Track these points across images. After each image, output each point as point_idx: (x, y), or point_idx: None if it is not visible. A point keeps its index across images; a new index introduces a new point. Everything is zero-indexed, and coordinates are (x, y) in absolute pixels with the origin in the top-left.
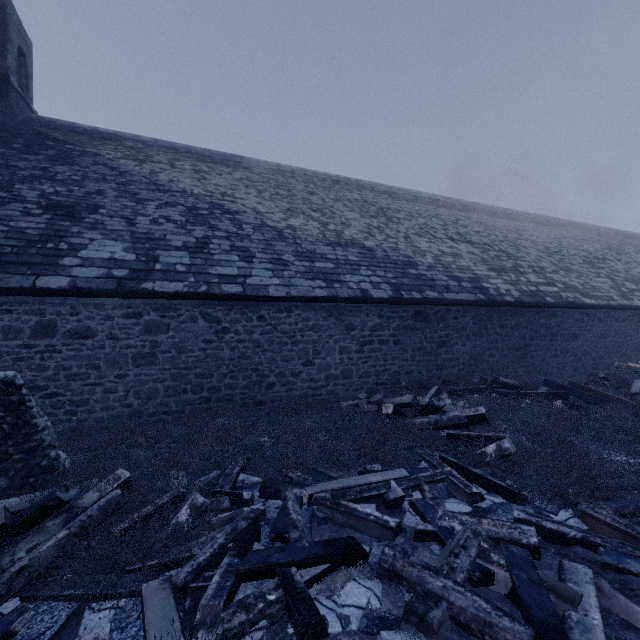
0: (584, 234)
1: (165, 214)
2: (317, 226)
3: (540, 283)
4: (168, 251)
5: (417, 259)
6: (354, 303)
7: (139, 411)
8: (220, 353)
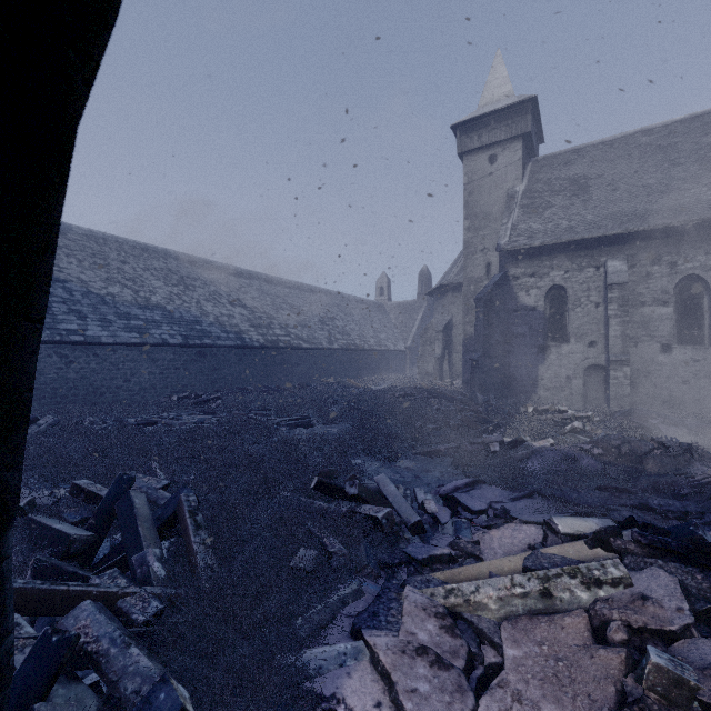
0: (332, 300)
1: None
2: (131, 293)
3: (281, 335)
4: None
5: (203, 319)
6: (158, 346)
7: None
8: (68, 375)
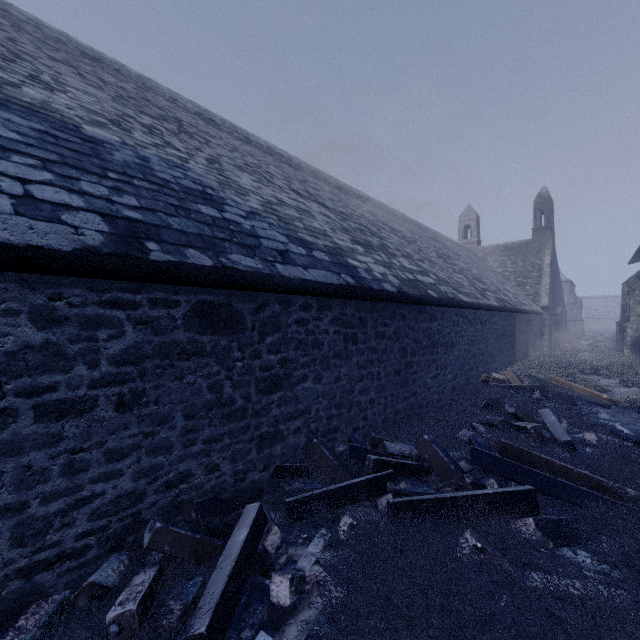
0: (426, 233)
1: None
2: None
3: (415, 270)
4: None
5: (226, 195)
6: None
7: None
8: None
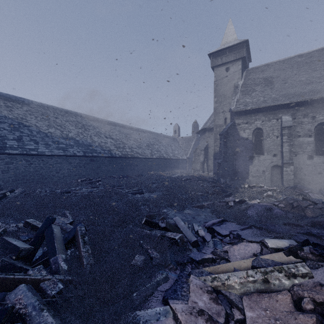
0: (152, 136)
1: (2, 126)
2: (59, 132)
3: (129, 151)
4: (9, 140)
5: (93, 144)
6: (72, 156)
7: (3, 186)
8: (30, 170)
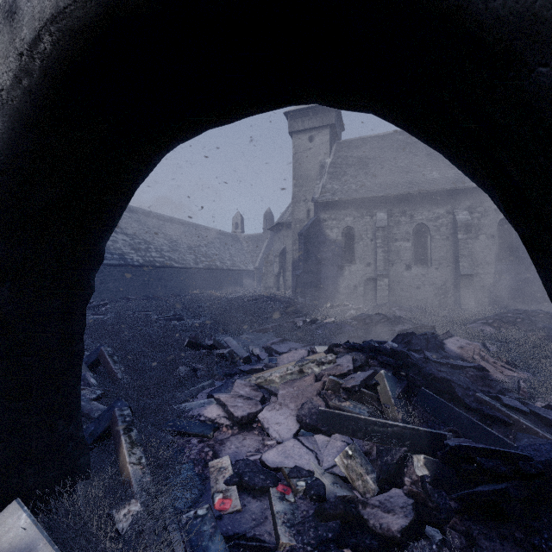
0: (197, 231)
1: None
2: None
3: (157, 257)
4: None
5: None
6: None
7: None
8: None
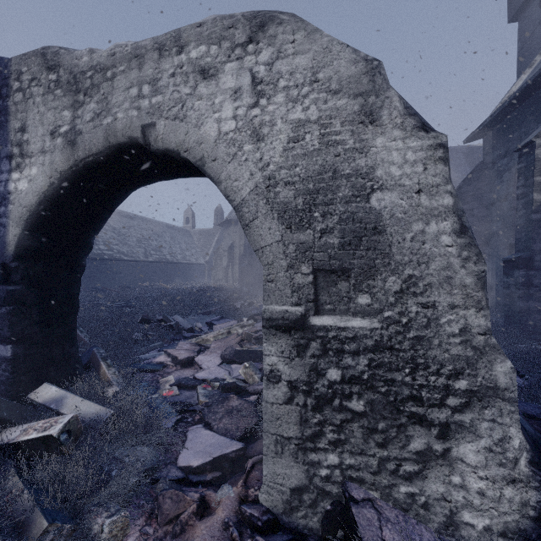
0: (147, 225)
1: None
2: None
3: (105, 250)
4: None
5: None
6: None
7: None
8: None
